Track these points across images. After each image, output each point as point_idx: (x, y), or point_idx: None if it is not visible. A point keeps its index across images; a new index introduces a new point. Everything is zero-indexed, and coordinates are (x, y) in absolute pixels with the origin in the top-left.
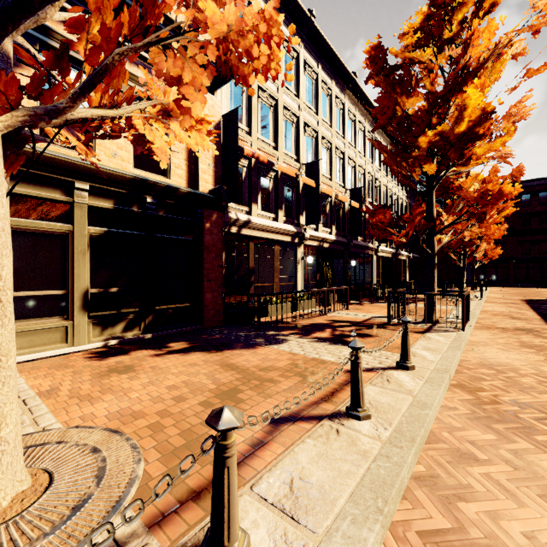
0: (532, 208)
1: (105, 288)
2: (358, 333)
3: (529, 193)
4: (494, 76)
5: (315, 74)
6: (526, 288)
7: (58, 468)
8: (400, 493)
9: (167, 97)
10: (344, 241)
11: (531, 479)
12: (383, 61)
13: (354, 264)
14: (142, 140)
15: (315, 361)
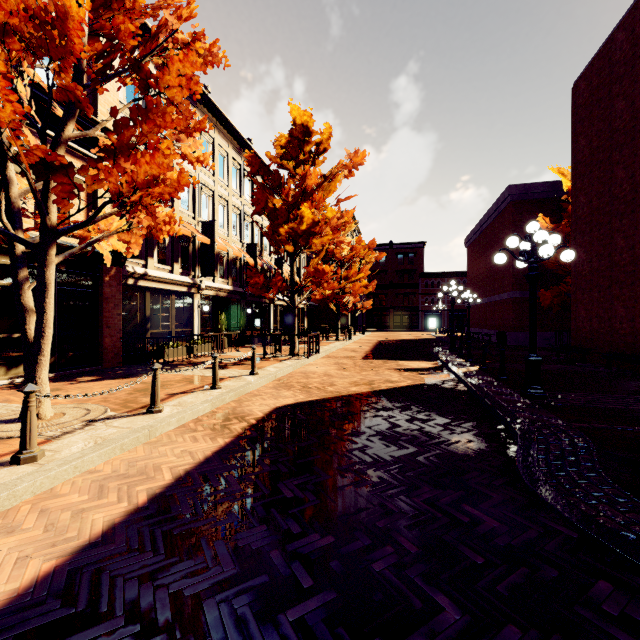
0: (405, 266)
1: (9, 334)
2: (238, 364)
3: (403, 254)
4: (332, 189)
5: (212, 139)
6: (397, 332)
7: (63, 411)
8: (223, 402)
9: (110, 229)
10: (240, 291)
11: (276, 396)
12: (258, 166)
13: (250, 312)
14: (93, 249)
15: (200, 377)
